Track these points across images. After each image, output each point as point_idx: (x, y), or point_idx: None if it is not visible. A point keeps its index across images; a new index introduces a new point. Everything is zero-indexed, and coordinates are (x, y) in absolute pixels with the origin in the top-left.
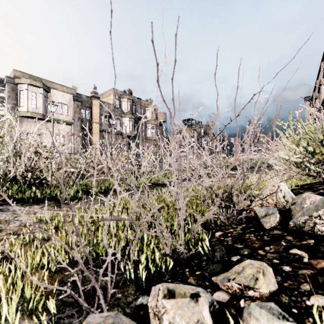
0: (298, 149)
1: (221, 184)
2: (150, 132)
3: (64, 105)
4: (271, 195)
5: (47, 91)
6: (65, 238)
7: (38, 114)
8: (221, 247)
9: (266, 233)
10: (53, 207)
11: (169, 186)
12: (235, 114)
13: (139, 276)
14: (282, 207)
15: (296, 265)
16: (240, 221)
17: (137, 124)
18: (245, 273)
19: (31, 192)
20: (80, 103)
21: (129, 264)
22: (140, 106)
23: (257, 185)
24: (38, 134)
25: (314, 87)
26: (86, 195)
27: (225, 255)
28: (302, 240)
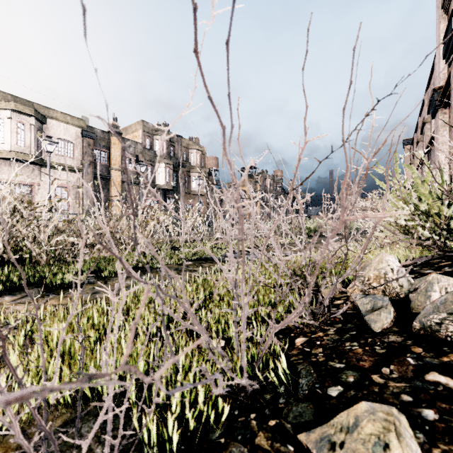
0: (407, 208)
1: (304, 261)
2: (195, 185)
3: (68, 143)
4: (377, 277)
5: (41, 122)
6: (36, 361)
7: (27, 155)
8: (308, 367)
9: (378, 341)
10: (36, 298)
11: (221, 267)
12: (343, 137)
13: (166, 437)
14: (395, 296)
15: (444, 407)
16: (332, 318)
17: (177, 173)
18: (362, 432)
19: (2, 274)
20: (93, 140)
21: (147, 416)
22: (181, 147)
23: (360, 262)
24: (28, 185)
25: (416, 127)
26: (94, 278)
27: (316, 384)
28: (441, 354)
